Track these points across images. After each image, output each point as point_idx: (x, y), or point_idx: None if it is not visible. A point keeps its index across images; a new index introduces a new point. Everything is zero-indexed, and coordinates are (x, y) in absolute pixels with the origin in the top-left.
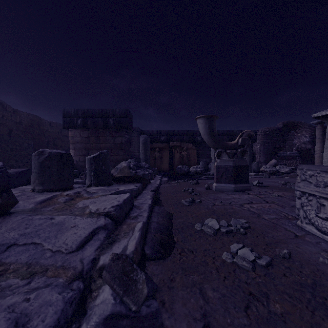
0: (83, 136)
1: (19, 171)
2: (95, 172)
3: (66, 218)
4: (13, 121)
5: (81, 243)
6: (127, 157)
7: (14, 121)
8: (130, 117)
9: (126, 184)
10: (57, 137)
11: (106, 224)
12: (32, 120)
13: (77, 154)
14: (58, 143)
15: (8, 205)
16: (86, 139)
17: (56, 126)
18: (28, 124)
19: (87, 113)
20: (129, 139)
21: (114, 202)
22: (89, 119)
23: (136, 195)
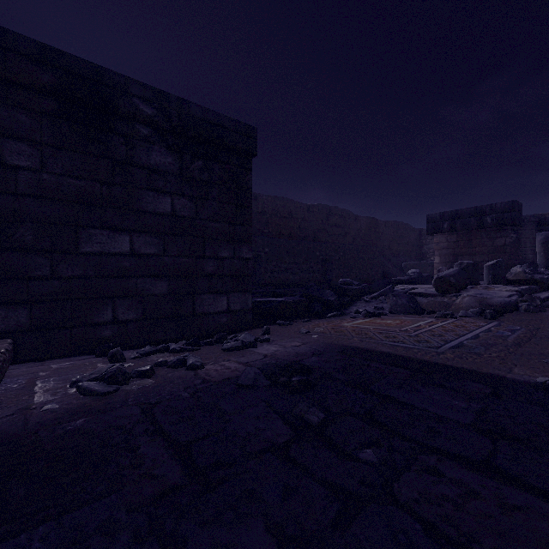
0: (450, 240)
1: (425, 275)
2: (492, 275)
3: (494, 291)
4: (355, 228)
5: (508, 296)
6: (514, 262)
7: (355, 228)
8: (519, 208)
9: (521, 286)
10: (392, 239)
11: (517, 294)
12: (369, 223)
13: (442, 261)
14: (393, 246)
15: (468, 284)
16: (453, 243)
17: (391, 225)
18: (366, 229)
19: (455, 215)
20: (516, 238)
21: (519, 287)
22: (458, 221)
23: (532, 291)
